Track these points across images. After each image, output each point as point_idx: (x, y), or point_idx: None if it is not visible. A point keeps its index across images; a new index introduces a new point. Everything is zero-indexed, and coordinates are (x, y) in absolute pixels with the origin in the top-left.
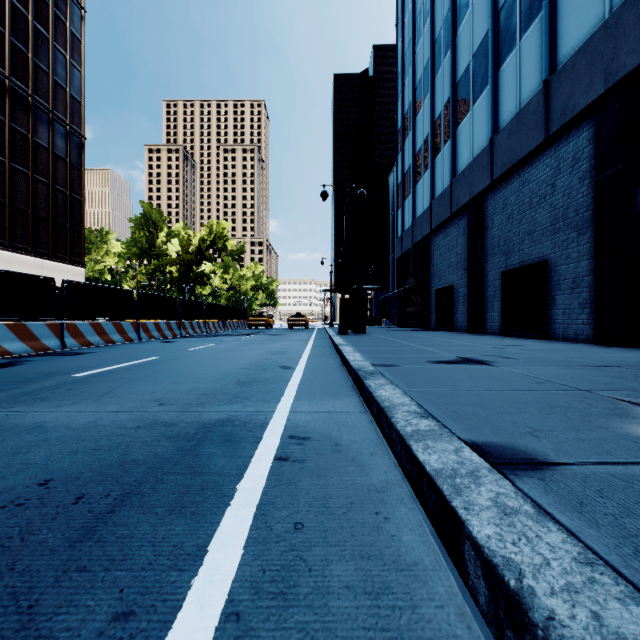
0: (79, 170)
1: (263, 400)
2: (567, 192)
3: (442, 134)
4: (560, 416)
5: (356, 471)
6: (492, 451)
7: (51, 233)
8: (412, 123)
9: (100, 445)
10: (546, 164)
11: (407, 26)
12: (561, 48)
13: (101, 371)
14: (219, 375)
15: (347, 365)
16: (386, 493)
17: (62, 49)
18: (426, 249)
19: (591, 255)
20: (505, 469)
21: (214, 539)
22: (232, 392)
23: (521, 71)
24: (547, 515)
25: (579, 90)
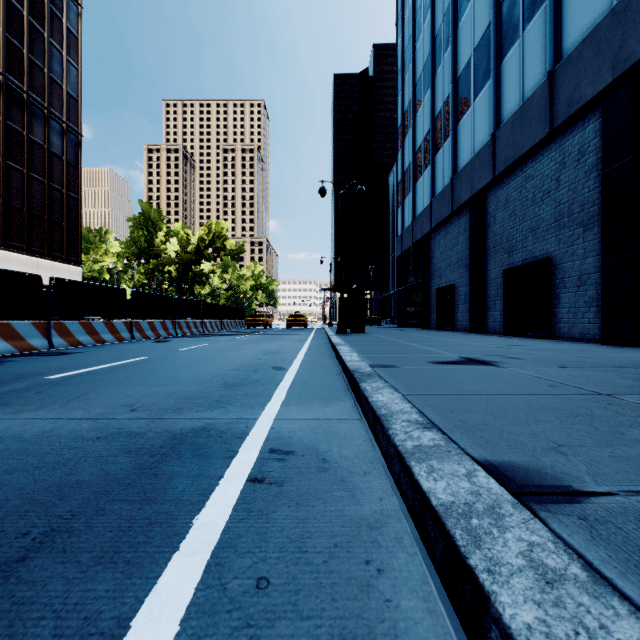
0: (75, 168)
1: (247, 405)
2: (572, 187)
3: (443, 130)
4: (586, 426)
5: (344, 497)
6: (513, 475)
7: (47, 232)
8: (412, 120)
9: (45, 461)
10: (550, 158)
11: (407, 22)
12: (566, 38)
13: (81, 372)
14: (205, 377)
15: (343, 366)
16: (380, 530)
17: (58, 45)
18: (426, 247)
19: (598, 251)
20: (533, 502)
21: (143, 607)
22: (215, 396)
23: (524, 63)
24: (607, 584)
25: (585, 80)
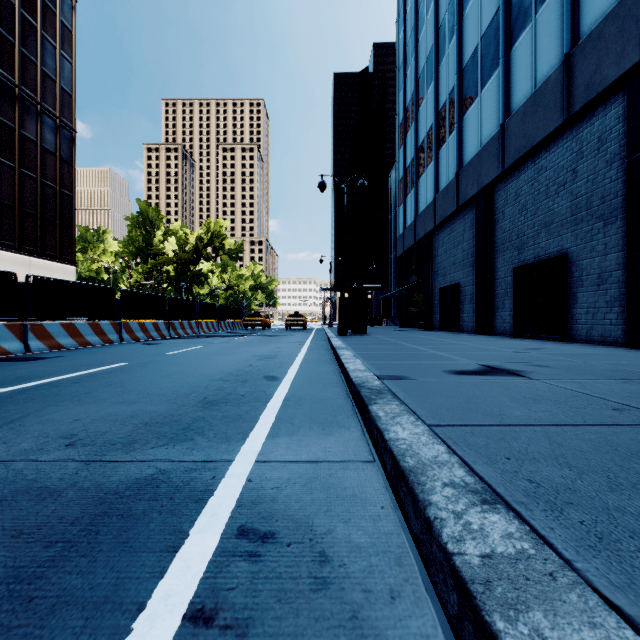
0: (69, 165)
1: (223, 436)
2: (591, 178)
3: (447, 124)
4: None
5: None
6: None
7: (39, 230)
8: (415, 115)
9: None
10: (566, 148)
11: (409, 15)
12: (585, 17)
13: (39, 384)
14: (183, 390)
15: (346, 376)
16: None
17: (51, 39)
18: (429, 246)
19: (621, 247)
20: None
21: None
22: (186, 420)
23: (537, 48)
24: None
25: (608, 61)
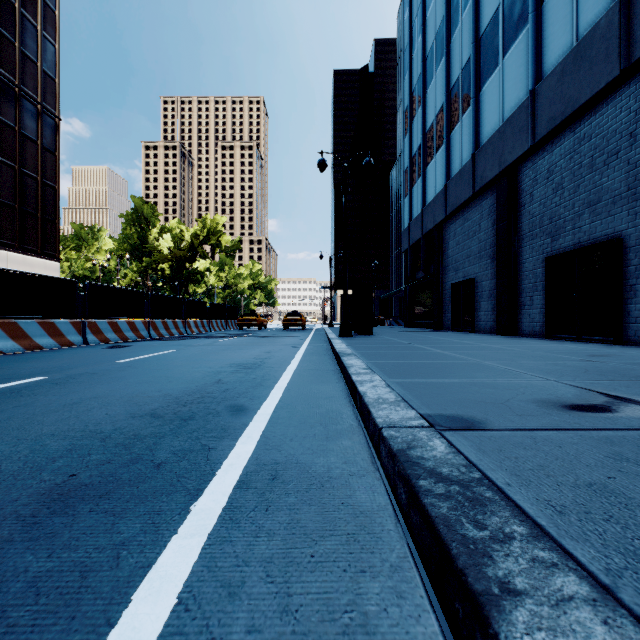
0: (53, 154)
1: None
2: None
3: (460, 102)
4: None
5: None
6: None
7: (18, 222)
8: (422, 98)
9: None
10: (620, 108)
11: None
12: None
13: None
14: (54, 446)
15: (362, 409)
16: None
17: (32, 18)
18: (439, 238)
19: None
20: None
21: None
22: None
23: None
24: None
25: None
